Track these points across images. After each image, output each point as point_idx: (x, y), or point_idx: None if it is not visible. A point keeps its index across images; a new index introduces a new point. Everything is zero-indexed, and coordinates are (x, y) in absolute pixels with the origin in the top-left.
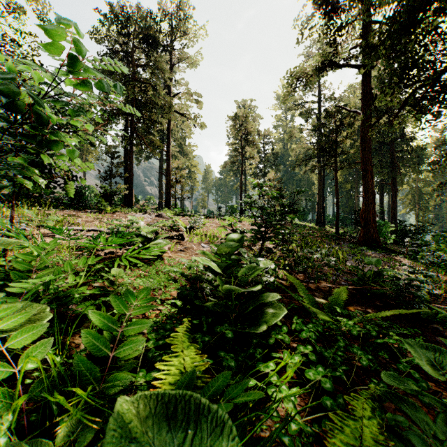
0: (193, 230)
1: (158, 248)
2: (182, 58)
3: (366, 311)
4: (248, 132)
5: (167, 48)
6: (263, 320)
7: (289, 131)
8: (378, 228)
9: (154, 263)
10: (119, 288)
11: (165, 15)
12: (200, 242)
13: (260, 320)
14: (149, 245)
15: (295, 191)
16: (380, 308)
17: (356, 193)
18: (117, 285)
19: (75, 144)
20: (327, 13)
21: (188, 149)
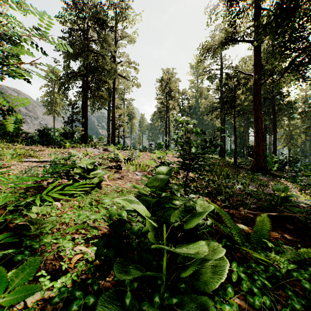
0: (130, 161)
1: (97, 177)
2: (124, 36)
3: (283, 237)
4: (171, 90)
5: (112, 29)
6: (203, 278)
7: (200, 90)
8: (265, 159)
9: (90, 192)
10: (43, 226)
11: (111, 5)
12: (135, 171)
13: (198, 277)
14: (87, 176)
15: (217, 128)
16: (293, 232)
17: (247, 134)
18: (42, 222)
19: (47, 98)
20: (229, 2)
21: (128, 103)
